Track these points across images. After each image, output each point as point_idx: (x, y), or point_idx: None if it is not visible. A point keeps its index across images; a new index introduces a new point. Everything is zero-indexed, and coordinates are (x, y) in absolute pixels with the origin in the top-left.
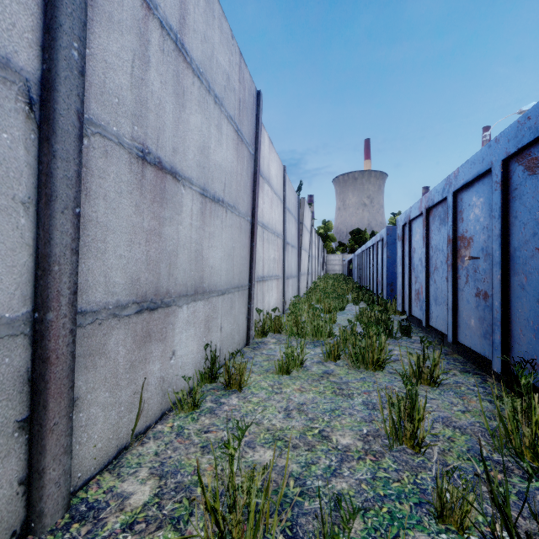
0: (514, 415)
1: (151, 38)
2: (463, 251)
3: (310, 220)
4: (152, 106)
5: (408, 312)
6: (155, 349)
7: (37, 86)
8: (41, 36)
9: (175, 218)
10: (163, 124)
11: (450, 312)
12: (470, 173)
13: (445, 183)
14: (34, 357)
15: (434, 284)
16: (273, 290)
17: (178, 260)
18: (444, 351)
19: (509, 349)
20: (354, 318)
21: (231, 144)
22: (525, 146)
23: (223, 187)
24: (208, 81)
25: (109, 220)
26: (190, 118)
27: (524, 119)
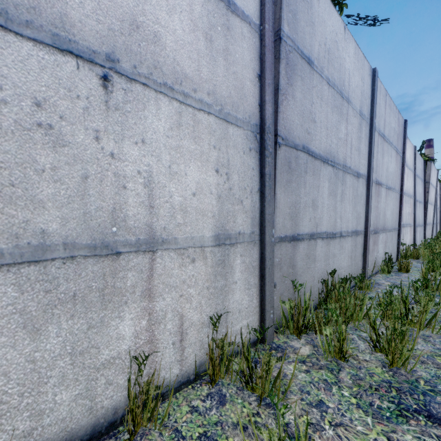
0: None
1: (379, 143)
2: None
3: (435, 177)
4: (378, 165)
5: None
6: (375, 248)
7: (366, 177)
8: (367, 165)
9: (380, 200)
10: (379, 168)
11: None
12: None
13: None
14: (363, 240)
15: None
16: (407, 233)
17: (380, 216)
18: None
19: None
20: None
21: (394, 159)
22: None
23: (391, 181)
24: (389, 139)
25: (371, 205)
26: (384, 160)
27: None
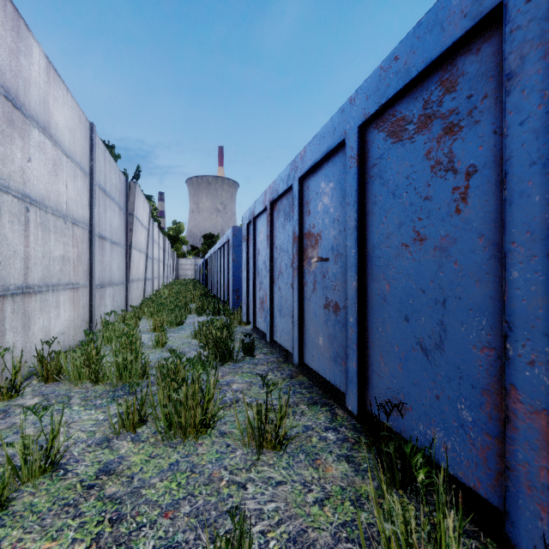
0: (408, 537)
1: None
2: (310, 251)
3: (148, 213)
4: None
5: (253, 323)
6: None
7: None
8: None
9: None
10: None
11: (296, 327)
12: (319, 151)
13: (291, 167)
14: None
15: (278, 291)
16: (61, 306)
17: None
18: (289, 372)
19: (366, 380)
20: (192, 336)
21: None
22: (390, 102)
23: None
24: None
25: None
26: None
27: (389, 61)
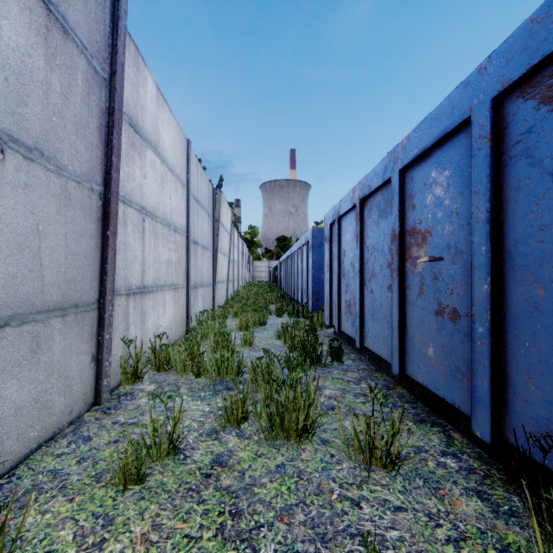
0: None
1: None
2: (415, 250)
3: (230, 219)
4: None
5: (338, 327)
6: None
7: None
8: None
9: None
10: None
11: (395, 334)
12: (429, 136)
13: (389, 159)
14: None
15: (370, 294)
16: (166, 304)
17: None
18: (384, 383)
19: (502, 403)
20: (276, 337)
21: (17, 11)
22: (547, 60)
23: None
24: None
25: None
26: None
27: (546, 9)
